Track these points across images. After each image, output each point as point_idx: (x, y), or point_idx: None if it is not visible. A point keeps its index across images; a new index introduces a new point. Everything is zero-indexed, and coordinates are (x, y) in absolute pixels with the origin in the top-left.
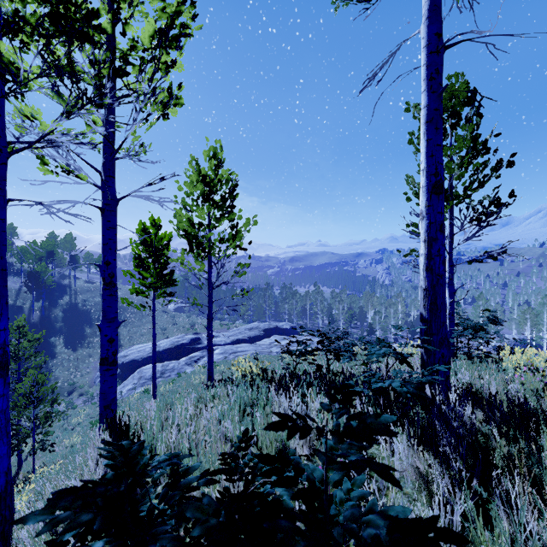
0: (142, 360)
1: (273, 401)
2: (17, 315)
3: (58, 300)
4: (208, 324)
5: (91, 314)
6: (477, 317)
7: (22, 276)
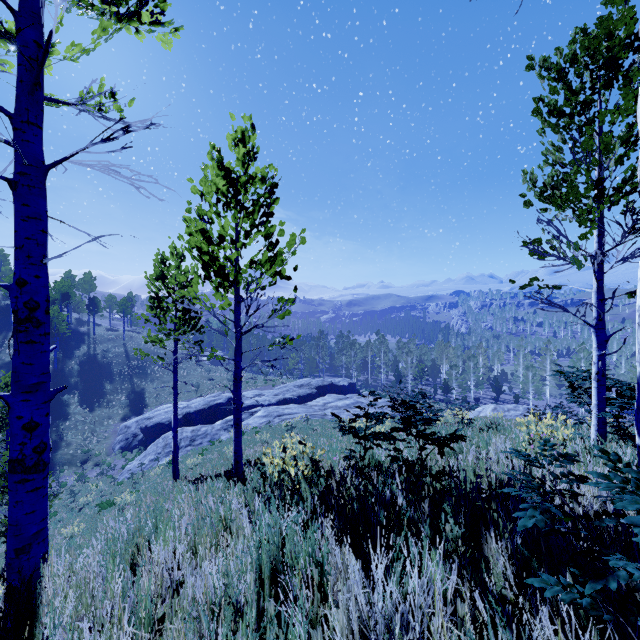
0: (169, 423)
1: (330, 557)
2: None
3: (74, 350)
4: (234, 386)
5: (112, 367)
6: (577, 373)
7: None
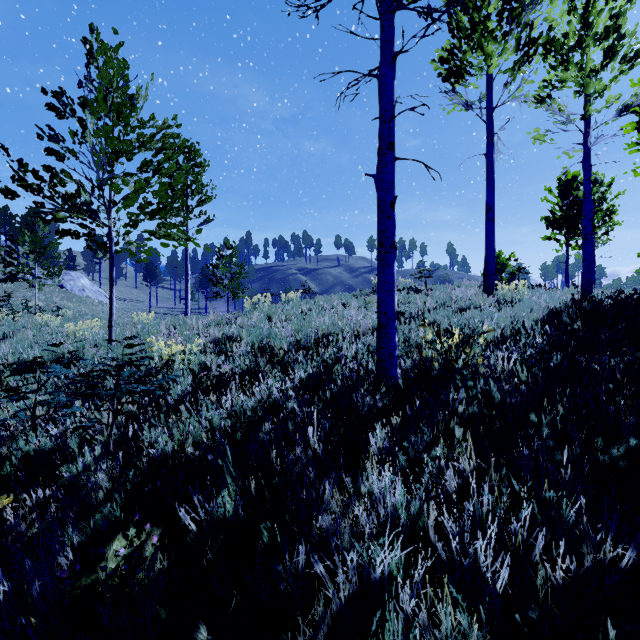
0: None
1: None
2: None
3: None
4: None
5: None
6: None
7: None
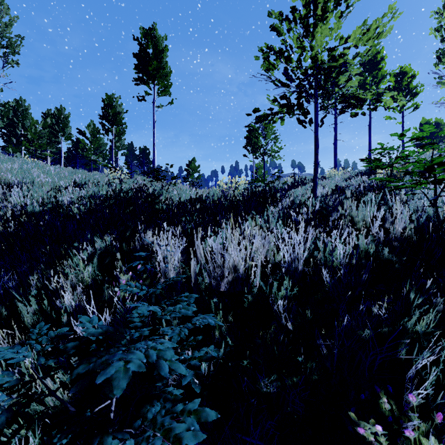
0: None
1: None
2: None
3: None
4: None
5: None
6: None
7: None
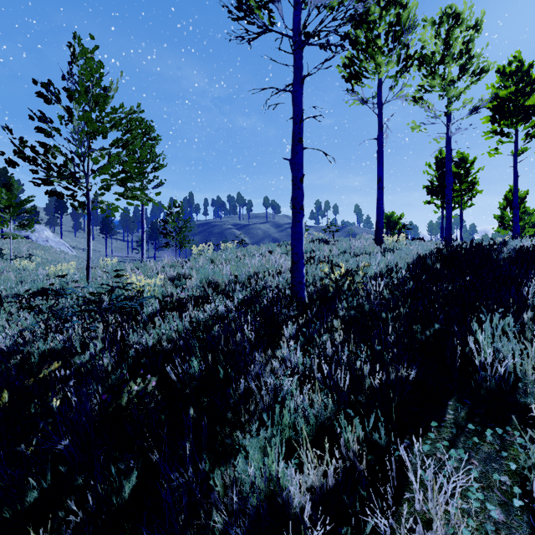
0: None
1: None
2: None
3: None
4: None
5: None
6: None
7: None
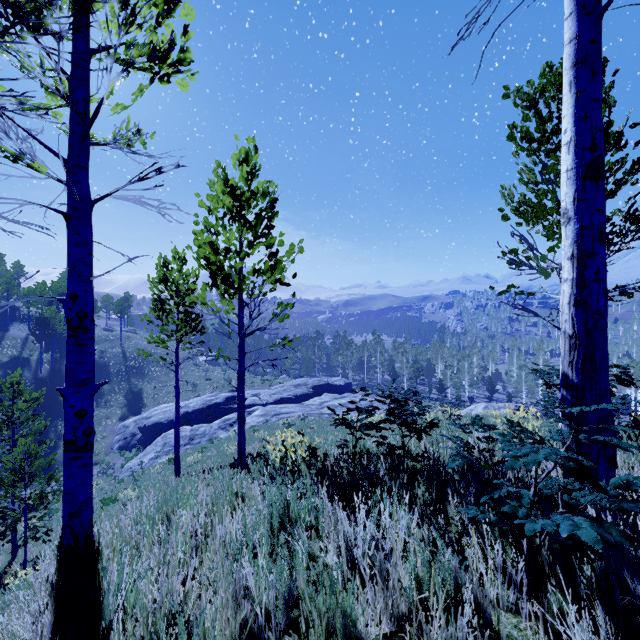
0: (167, 422)
1: (325, 512)
2: (22, 369)
3: None
4: (238, 383)
5: (109, 367)
6: None
7: (30, 323)
